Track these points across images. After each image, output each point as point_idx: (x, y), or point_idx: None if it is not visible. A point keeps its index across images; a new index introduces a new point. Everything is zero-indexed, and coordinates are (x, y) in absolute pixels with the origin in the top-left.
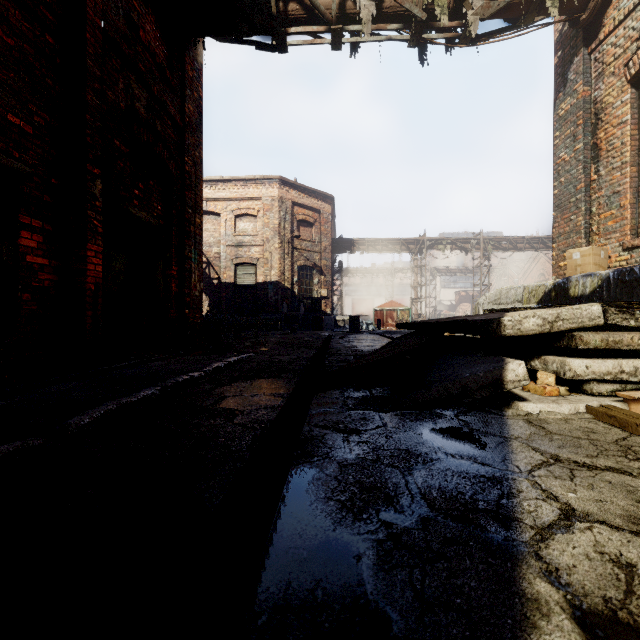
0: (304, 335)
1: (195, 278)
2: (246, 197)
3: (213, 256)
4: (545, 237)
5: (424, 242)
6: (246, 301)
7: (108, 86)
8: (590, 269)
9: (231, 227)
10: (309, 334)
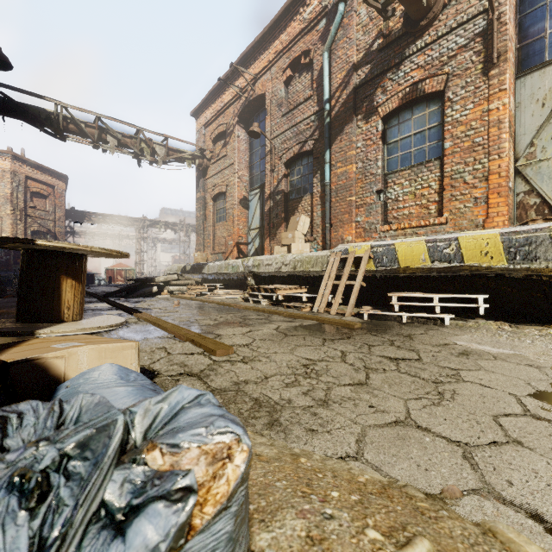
0: None
1: None
2: None
3: None
4: None
5: (146, 222)
6: None
7: None
8: (200, 260)
9: None
10: None
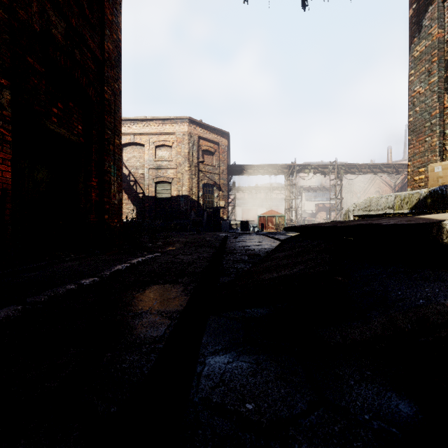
0: (206, 235)
1: (114, 189)
2: (164, 132)
3: (139, 176)
4: (381, 164)
5: (295, 167)
6: (164, 210)
7: (19, 5)
8: None
9: (152, 154)
10: (210, 235)
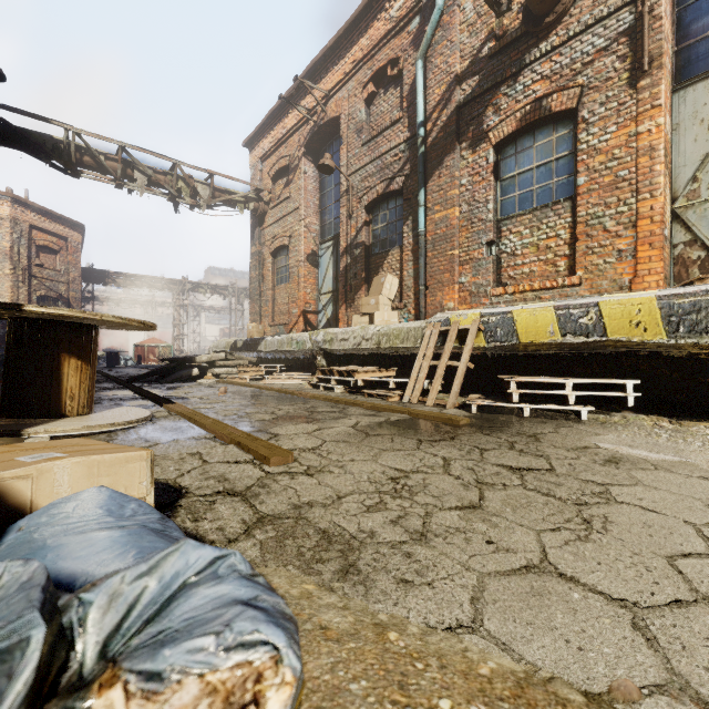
0: None
1: None
2: None
3: None
4: None
5: (186, 284)
6: None
7: None
8: (255, 334)
9: None
10: None
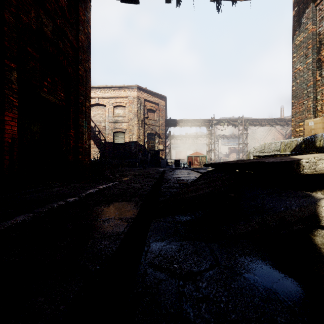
0: (150, 170)
1: (86, 137)
2: (119, 96)
3: (102, 128)
4: (276, 119)
5: (213, 121)
6: (119, 152)
7: (22, 12)
8: (320, 131)
9: (111, 112)
10: (153, 169)
